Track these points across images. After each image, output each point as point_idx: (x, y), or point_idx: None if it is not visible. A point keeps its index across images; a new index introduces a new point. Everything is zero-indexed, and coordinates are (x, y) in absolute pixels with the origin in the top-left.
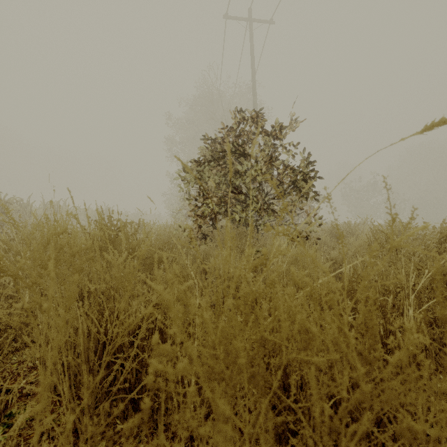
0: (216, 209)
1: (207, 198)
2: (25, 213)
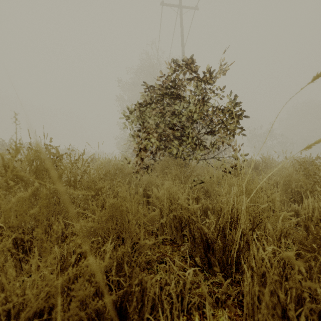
0: (157, 143)
1: (148, 133)
2: (5, 150)
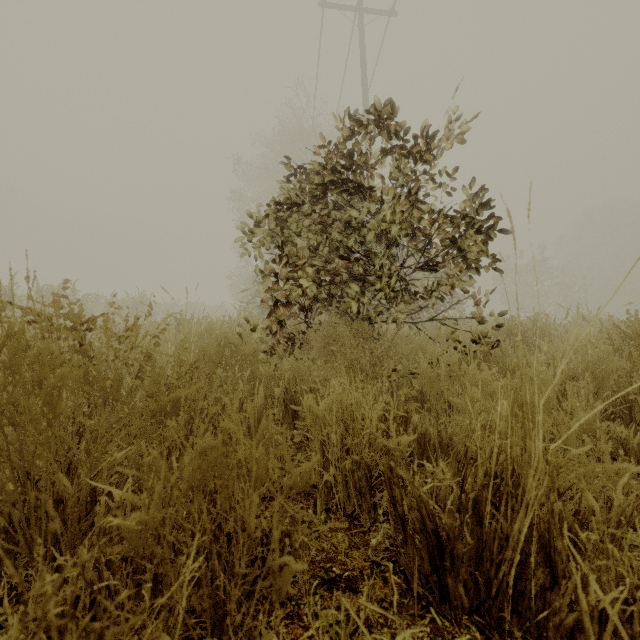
0: (314, 288)
1: (295, 268)
2: None
